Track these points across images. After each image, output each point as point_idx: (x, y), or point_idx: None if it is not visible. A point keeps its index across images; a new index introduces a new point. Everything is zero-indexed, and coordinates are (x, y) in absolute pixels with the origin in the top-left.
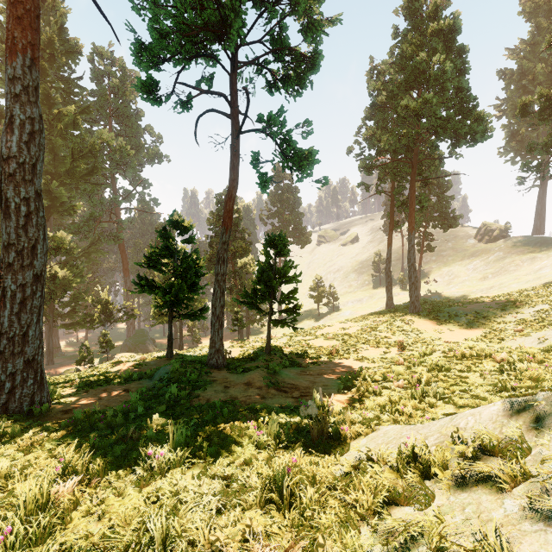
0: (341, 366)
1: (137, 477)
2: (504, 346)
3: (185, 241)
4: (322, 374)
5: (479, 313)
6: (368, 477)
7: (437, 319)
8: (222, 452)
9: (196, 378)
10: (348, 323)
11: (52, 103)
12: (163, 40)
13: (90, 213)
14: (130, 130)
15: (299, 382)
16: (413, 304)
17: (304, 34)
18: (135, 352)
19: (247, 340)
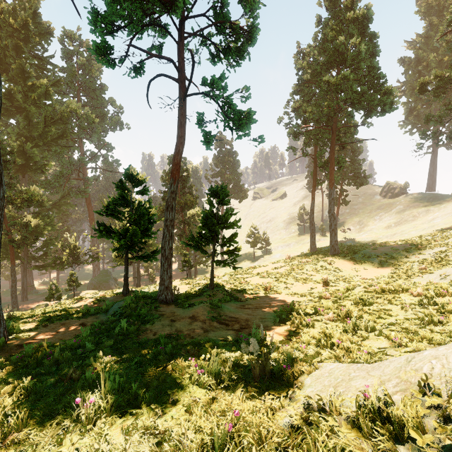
0: (275, 300)
1: (63, 428)
2: (411, 281)
3: (140, 192)
4: (259, 308)
5: (388, 254)
6: (324, 437)
7: (354, 260)
8: (159, 395)
9: (145, 312)
10: (279, 264)
11: (26, 76)
12: (114, 3)
13: (60, 171)
14: (95, 102)
15: (239, 315)
16: (333, 247)
17: (243, 5)
18: (100, 289)
19: (194, 278)
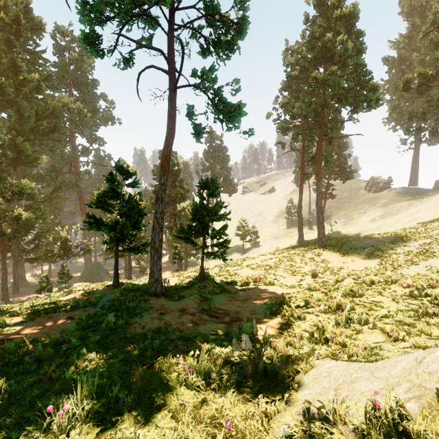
0: (264, 292)
1: None
2: (397, 273)
3: (130, 185)
4: (249, 300)
5: (375, 246)
6: None
7: (341, 252)
8: (143, 398)
9: (134, 305)
10: (268, 256)
11: (18, 70)
12: None
13: (51, 165)
14: (87, 97)
15: (229, 307)
16: (321, 239)
17: None
18: (91, 281)
19: (184, 270)
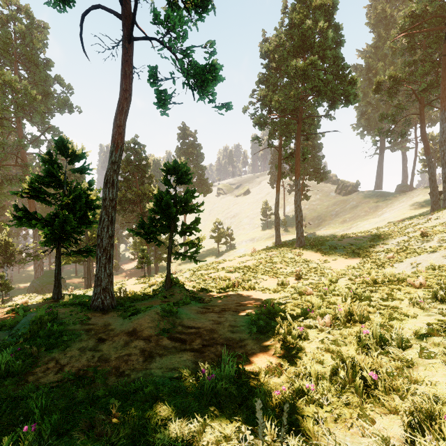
0: (245, 298)
1: None
2: (383, 271)
3: (77, 170)
4: (227, 310)
5: (354, 245)
6: None
7: (321, 251)
8: None
9: (61, 329)
10: (246, 257)
11: None
12: None
13: None
14: (38, 78)
15: (201, 323)
16: (299, 239)
17: None
18: (42, 292)
19: (153, 276)
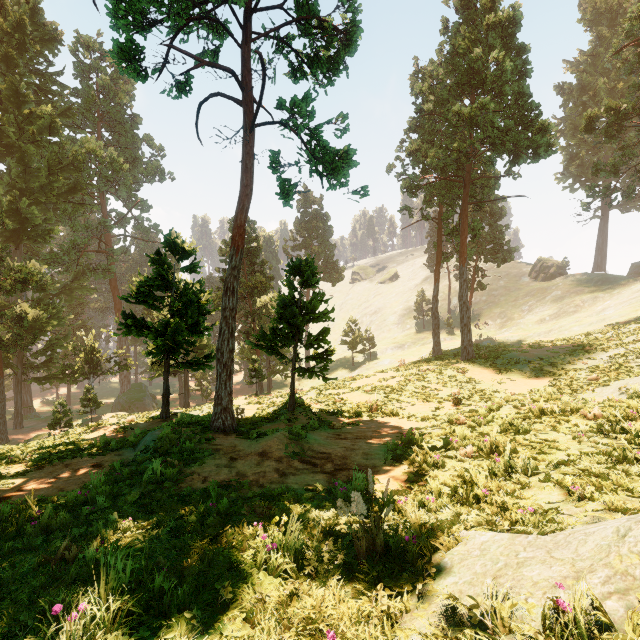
0: (384, 426)
1: None
2: (578, 398)
3: (186, 269)
4: (361, 438)
5: (544, 359)
6: None
7: (495, 367)
8: (202, 591)
9: (192, 447)
10: (390, 373)
11: (21, 100)
12: None
13: (71, 239)
14: (124, 140)
15: (332, 450)
16: (466, 349)
17: None
18: (130, 411)
19: (267, 394)
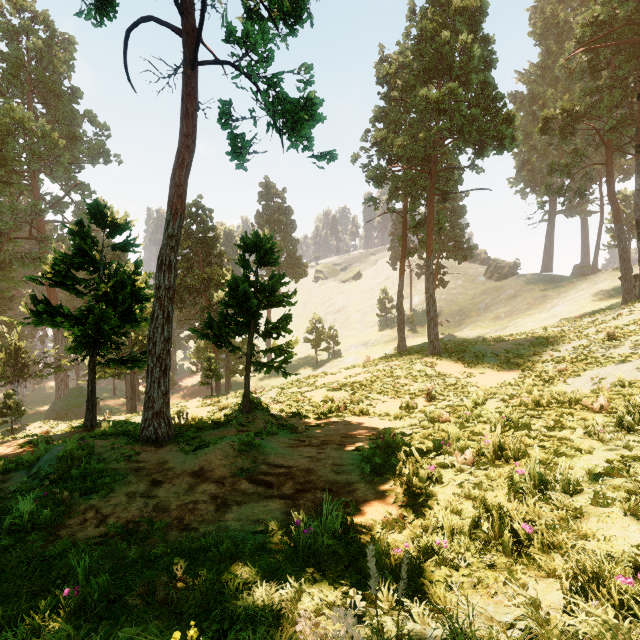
0: (354, 427)
1: None
2: (551, 389)
3: (119, 246)
4: (329, 443)
5: (510, 352)
6: None
7: (463, 360)
8: None
9: (101, 467)
10: (356, 370)
11: None
12: None
13: None
14: (61, 114)
15: (294, 461)
16: (432, 343)
17: None
18: (67, 419)
19: (223, 396)
